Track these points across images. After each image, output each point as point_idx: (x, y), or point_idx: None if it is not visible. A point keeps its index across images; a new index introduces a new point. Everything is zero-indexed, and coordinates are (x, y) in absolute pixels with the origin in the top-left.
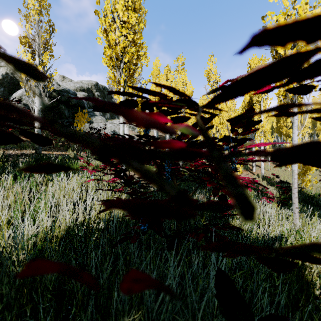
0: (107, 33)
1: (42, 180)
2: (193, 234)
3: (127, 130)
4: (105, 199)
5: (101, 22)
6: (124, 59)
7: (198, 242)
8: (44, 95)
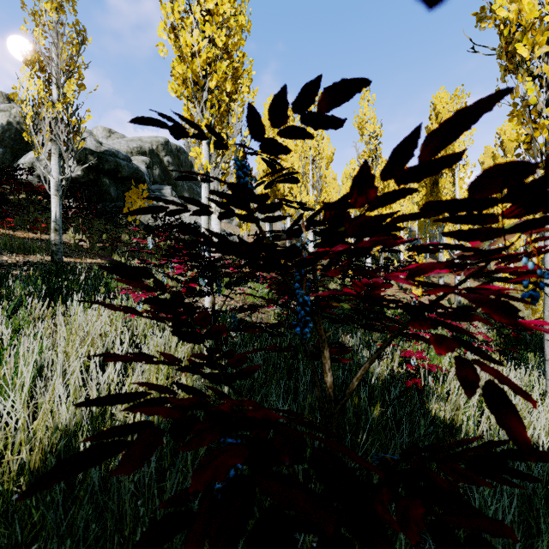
0: (177, 33)
1: (46, 312)
2: (385, 502)
3: (217, 220)
4: (103, 398)
5: (165, 11)
6: (209, 84)
7: (414, 546)
8: (67, 157)
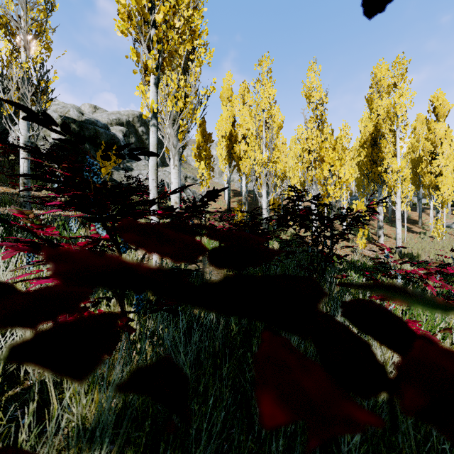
0: None
1: None
2: None
3: (176, 174)
4: None
5: None
6: (155, 16)
7: None
8: None
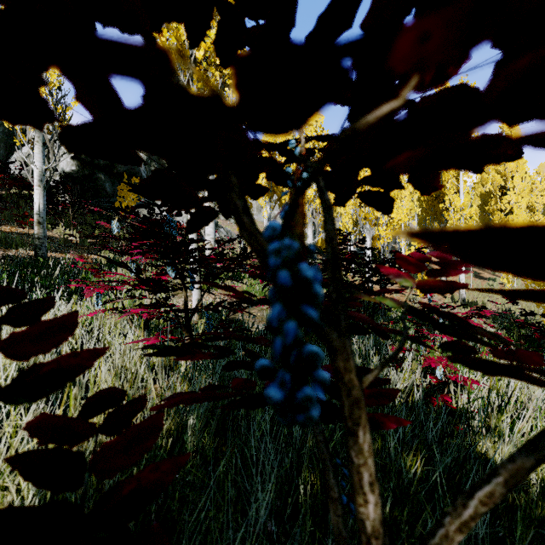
0: None
1: None
2: None
3: None
4: None
5: None
6: (196, 53)
7: None
8: (51, 145)
